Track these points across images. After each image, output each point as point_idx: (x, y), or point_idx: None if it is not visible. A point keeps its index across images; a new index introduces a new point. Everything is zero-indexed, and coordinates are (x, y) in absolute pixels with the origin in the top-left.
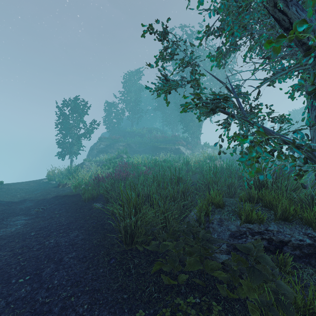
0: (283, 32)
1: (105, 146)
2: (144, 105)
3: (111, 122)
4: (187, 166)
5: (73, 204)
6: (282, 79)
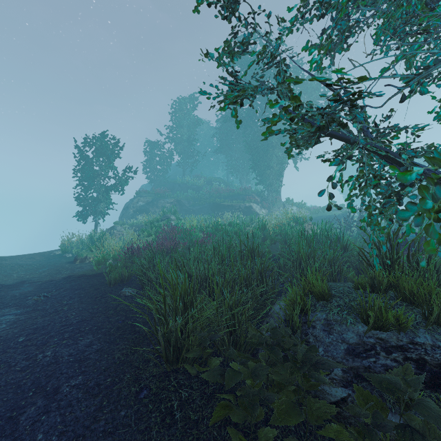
0: (437, 2)
1: (146, 204)
2: (201, 146)
3: (154, 169)
4: (264, 231)
5: (91, 290)
6: (428, 86)
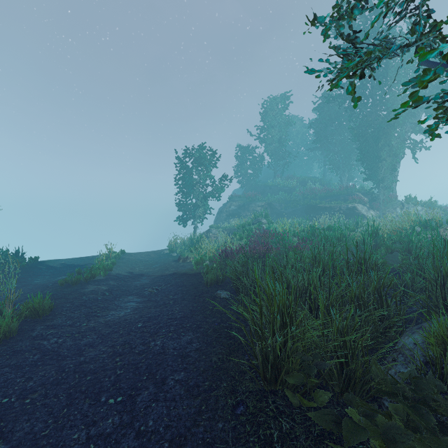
0: None
1: (237, 208)
2: (293, 144)
3: (245, 173)
4: (376, 237)
5: (191, 288)
6: None
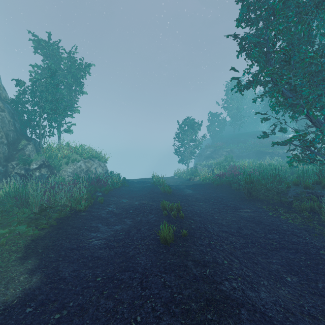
0: None
1: (211, 153)
2: (246, 108)
3: (214, 130)
4: (292, 169)
5: (210, 187)
6: None
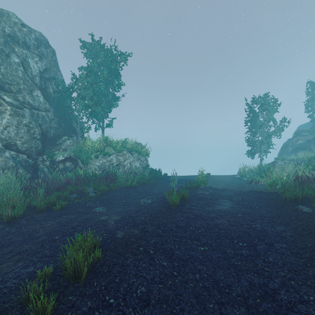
0: None
1: (306, 142)
2: None
3: (314, 109)
4: None
5: (271, 201)
6: None
